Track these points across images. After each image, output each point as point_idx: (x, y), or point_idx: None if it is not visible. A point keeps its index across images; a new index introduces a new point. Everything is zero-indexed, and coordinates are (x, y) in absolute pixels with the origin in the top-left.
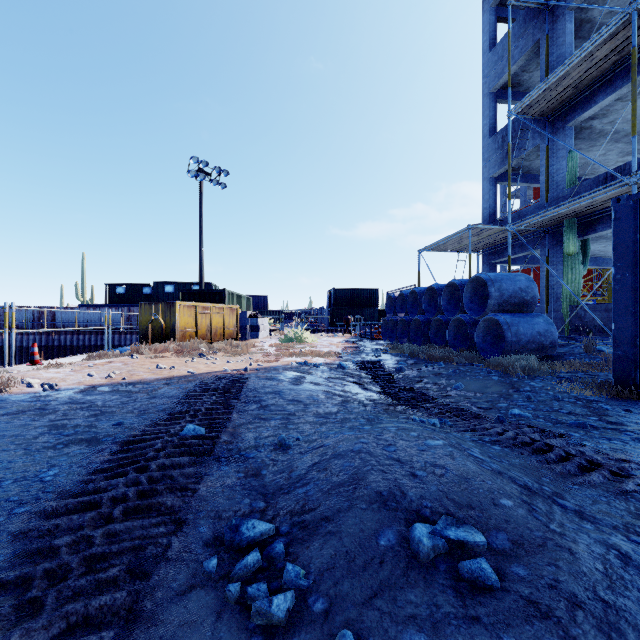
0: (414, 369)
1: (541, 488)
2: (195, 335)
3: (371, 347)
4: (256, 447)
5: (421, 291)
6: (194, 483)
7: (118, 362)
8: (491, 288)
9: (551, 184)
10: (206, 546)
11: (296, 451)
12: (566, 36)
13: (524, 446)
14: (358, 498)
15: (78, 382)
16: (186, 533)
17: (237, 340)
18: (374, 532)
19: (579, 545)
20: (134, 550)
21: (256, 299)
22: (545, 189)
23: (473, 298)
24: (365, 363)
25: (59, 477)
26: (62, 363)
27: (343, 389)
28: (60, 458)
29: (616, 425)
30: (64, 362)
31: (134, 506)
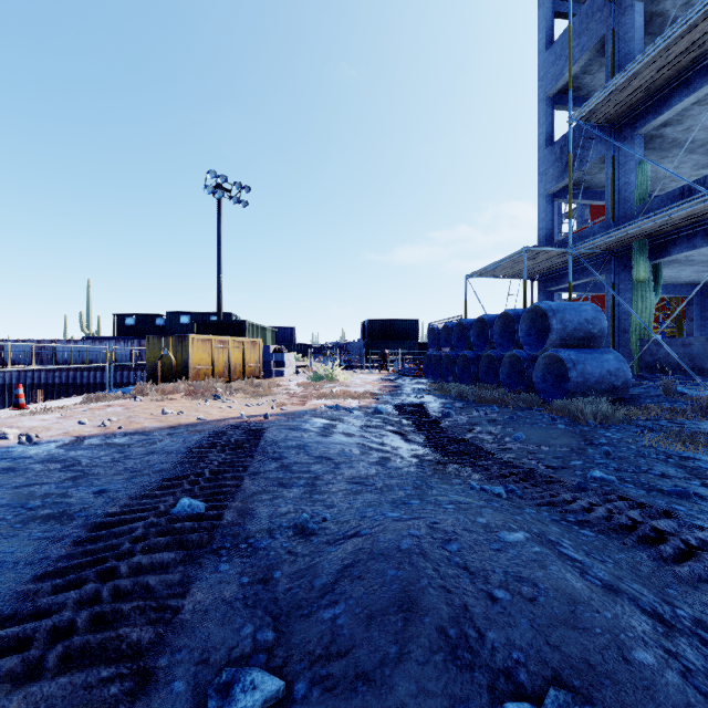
0: (463, 414)
1: (675, 613)
2: (211, 373)
3: (412, 386)
4: (270, 530)
5: (469, 323)
6: (177, 596)
7: (118, 406)
8: (552, 319)
9: (618, 200)
10: None
11: (322, 539)
12: (635, 31)
13: (623, 530)
14: (411, 640)
15: (64, 432)
16: (151, 695)
17: (259, 378)
18: None
19: None
20: None
21: (282, 331)
22: (611, 206)
23: (530, 331)
24: (406, 406)
25: None
26: (52, 407)
27: (381, 441)
28: (7, 548)
29: None
30: (55, 406)
31: (81, 644)
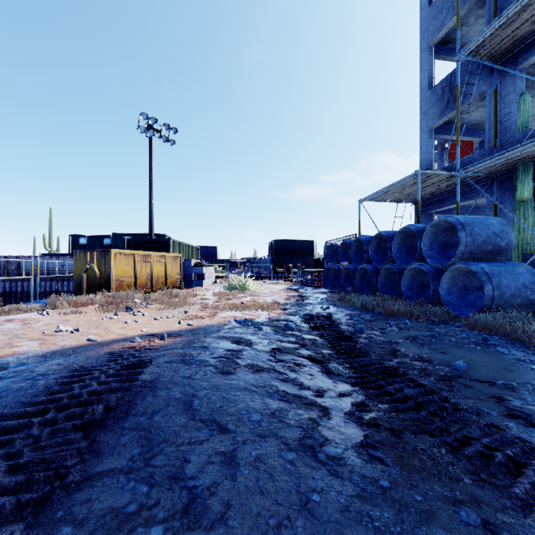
0: (376, 329)
1: None
2: (133, 284)
3: (314, 296)
4: None
5: (367, 239)
6: None
7: (19, 320)
8: (461, 232)
9: (499, 130)
10: None
11: None
12: None
13: None
14: None
15: None
16: None
17: (180, 288)
18: None
19: None
20: None
21: (207, 249)
22: (493, 135)
23: (432, 245)
24: (314, 319)
25: None
26: None
27: (298, 377)
28: None
29: None
30: None
31: None
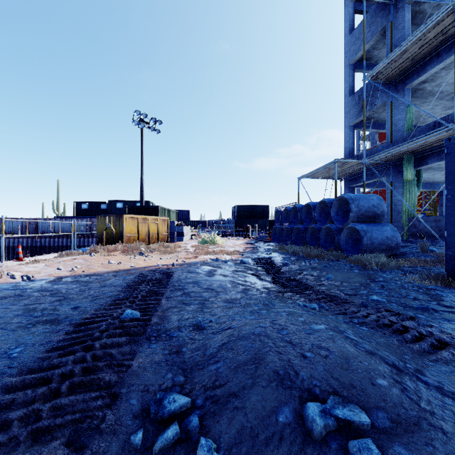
0: (296, 264)
1: (405, 366)
2: (137, 239)
3: (264, 247)
4: (179, 327)
5: (300, 207)
6: (128, 359)
7: (80, 259)
8: (352, 205)
9: (394, 130)
10: (135, 418)
11: (209, 331)
12: (405, 23)
13: (385, 327)
14: (259, 376)
15: (49, 274)
16: (119, 405)
17: (167, 242)
18: (273, 409)
19: (448, 423)
20: (74, 423)
21: (182, 212)
22: (390, 133)
23: (338, 212)
24: (260, 259)
25: (23, 354)
26: (39, 259)
27: (244, 279)
28: (27, 337)
29: (451, 308)
30: (41, 259)
31: (78, 381)
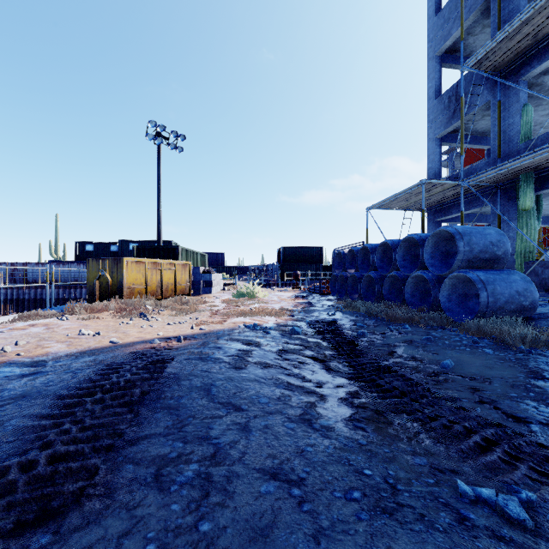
0: (377, 333)
1: None
2: (144, 291)
3: (321, 303)
4: None
5: (373, 247)
6: None
7: (41, 325)
8: (460, 242)
9: (503, 140)
10: None
11: None
12: None
13: None
14: None
15: None
16: None
17: (189, 295)
18: None
19: None
20: None
21: (214, 256)
22: (497, 144)
23: (434, 253)
24: (320, 324)
25: None
26: None
27: (301, 373)
28: None
29: None
30: None
31: None
